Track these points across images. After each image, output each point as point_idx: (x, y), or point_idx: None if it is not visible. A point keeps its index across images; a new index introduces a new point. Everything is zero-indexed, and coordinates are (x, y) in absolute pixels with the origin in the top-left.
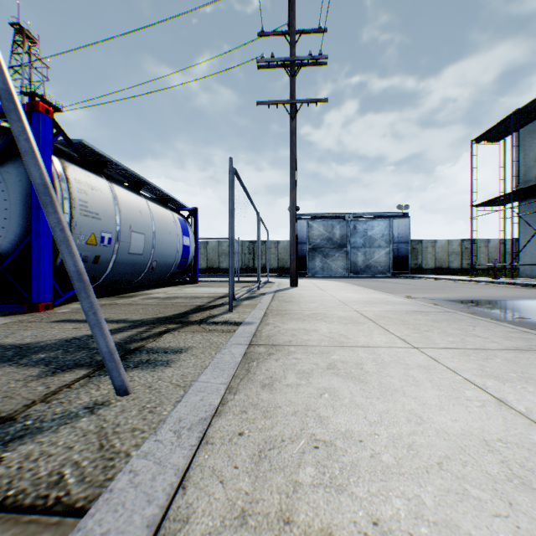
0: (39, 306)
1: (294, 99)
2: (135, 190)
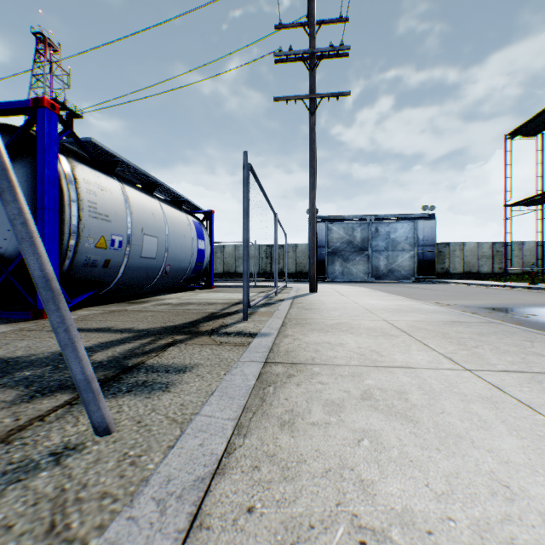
0: (44, 312)
1: (313, 93)
2: (148, 192)
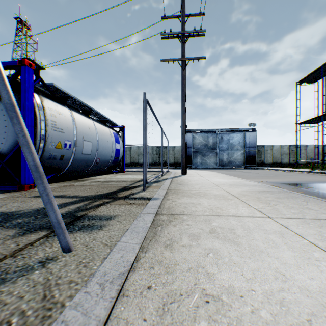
0: (25, 186)
1: (184, 57)
2: (86, 115)
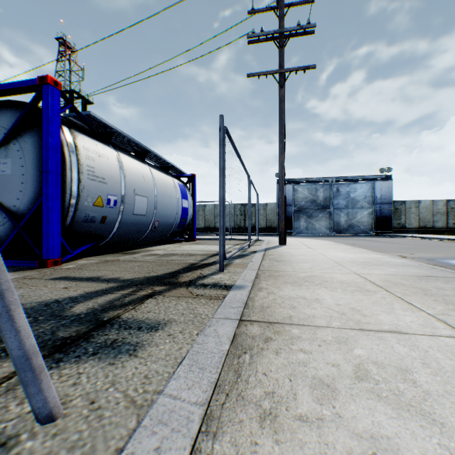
0: (48, 262)
1: (282, 68)
2: (139, 158)
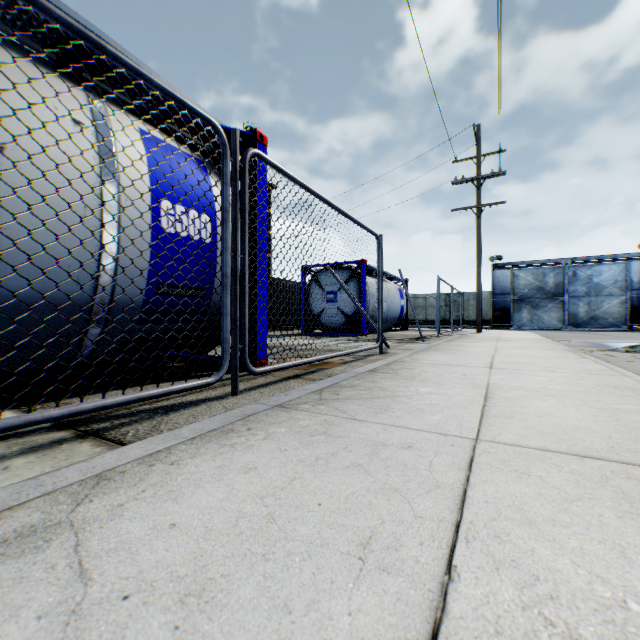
0: (364, 334)
1: (479, 204)
2: None
